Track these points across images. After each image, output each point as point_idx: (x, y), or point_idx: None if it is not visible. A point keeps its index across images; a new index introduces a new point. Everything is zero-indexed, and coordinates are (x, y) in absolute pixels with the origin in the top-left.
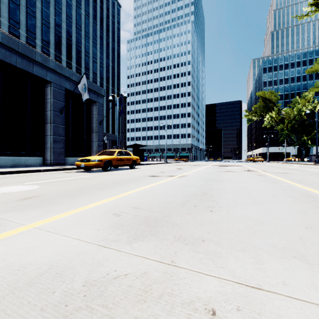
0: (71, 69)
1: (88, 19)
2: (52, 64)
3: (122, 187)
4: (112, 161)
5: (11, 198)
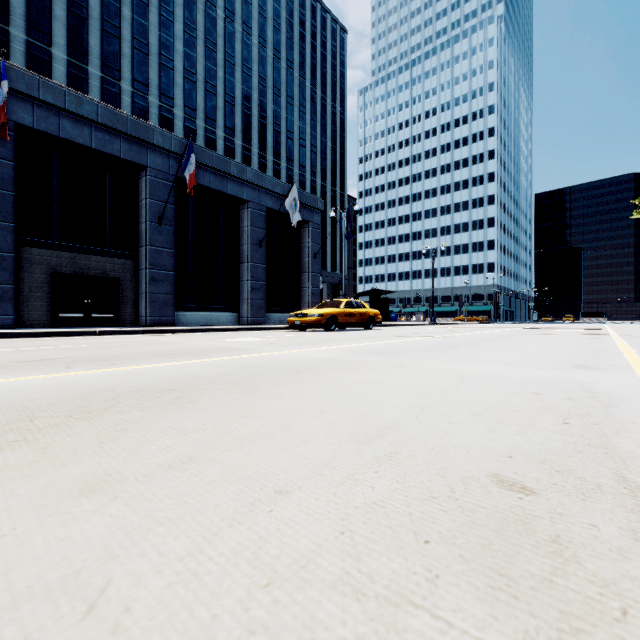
0: (265, 166)
1: (292, 74)
2: (249, 175)
3: (355, 341)
4: (337, 317)
5: (257, 343)
